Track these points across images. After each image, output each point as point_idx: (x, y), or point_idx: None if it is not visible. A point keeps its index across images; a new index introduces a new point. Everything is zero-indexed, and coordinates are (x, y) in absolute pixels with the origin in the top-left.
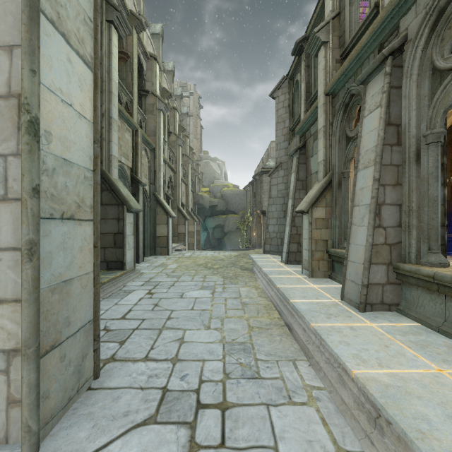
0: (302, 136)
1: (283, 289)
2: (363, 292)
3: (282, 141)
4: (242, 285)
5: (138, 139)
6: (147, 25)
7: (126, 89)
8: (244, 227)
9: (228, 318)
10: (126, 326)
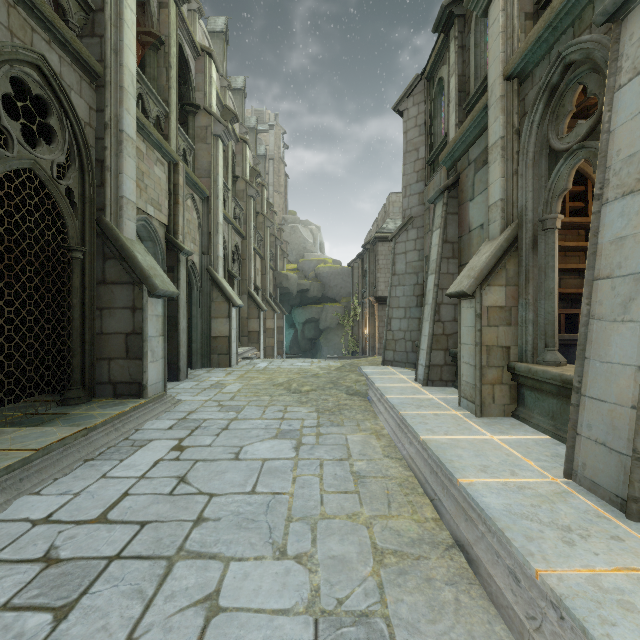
0: (452, 168)
1: (435, 445)
2: (639, 474)
3: (414, 182)
4: (351, 429)
5: (178, 178)
6: (201, 13)
7: (155, 93)
8: (349, 321)
9: (326, 519)
10: (97, 547)
